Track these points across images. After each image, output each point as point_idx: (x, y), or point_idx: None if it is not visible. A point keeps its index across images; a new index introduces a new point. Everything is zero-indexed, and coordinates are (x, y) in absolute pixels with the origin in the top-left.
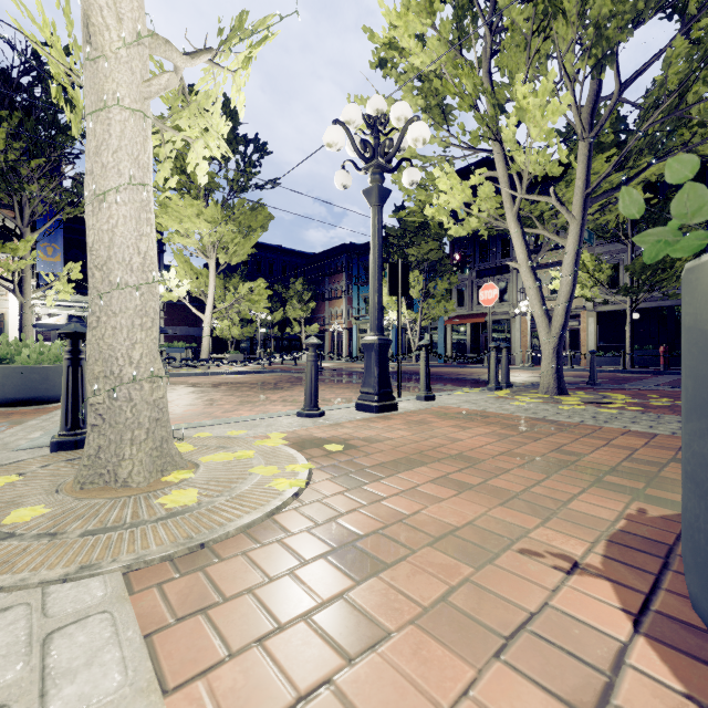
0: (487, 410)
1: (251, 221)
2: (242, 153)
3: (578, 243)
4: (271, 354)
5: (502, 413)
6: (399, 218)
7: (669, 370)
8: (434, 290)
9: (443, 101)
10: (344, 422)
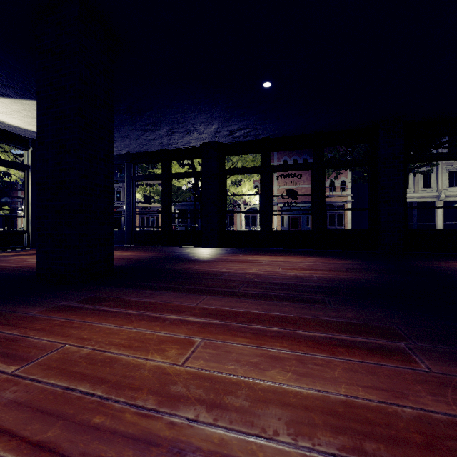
0: None
1: None
2: None
3: None
4: None
5: None
6: None
7: None
8: None
9: None
10: None
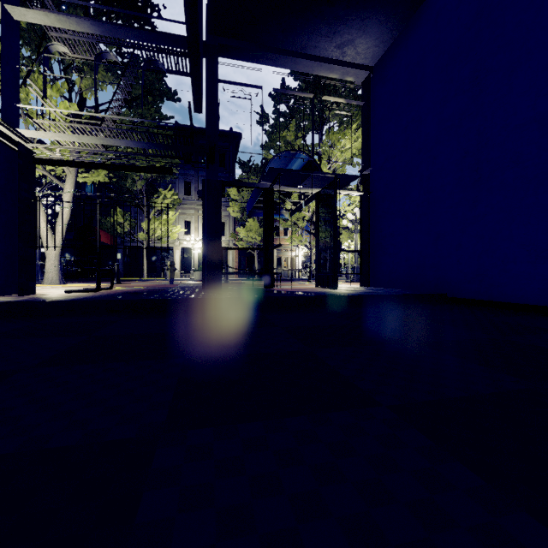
0: None
1: None
2: None
3: None
4: None
5: None
6: None
7: None
8: None
9: None
10: None
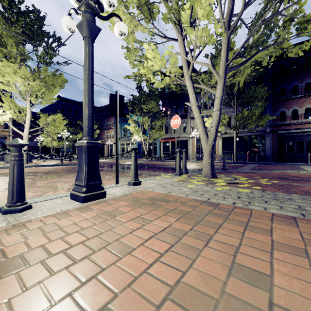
0: (170, 194)
1: (53, 82)
2: (46, 41)
3: (222, 93)
4: (71, 155)
5: (181, 195)
6: (139, 91)
7: (250, 162)
8: (154, 125)
9: (148, 0)
10: (41, 216)
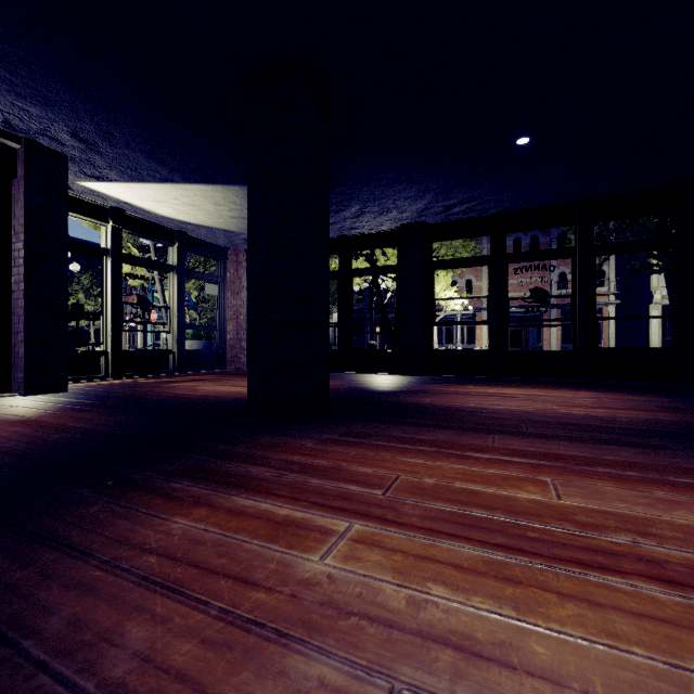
0: None
1: None
2: None
3: None
4: None
5: None
6: None
7: None
8: (208, 296)
9: None
10: None
